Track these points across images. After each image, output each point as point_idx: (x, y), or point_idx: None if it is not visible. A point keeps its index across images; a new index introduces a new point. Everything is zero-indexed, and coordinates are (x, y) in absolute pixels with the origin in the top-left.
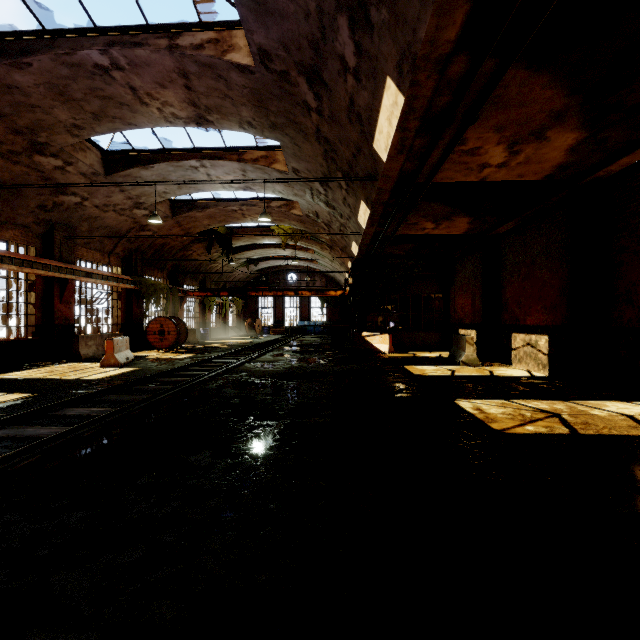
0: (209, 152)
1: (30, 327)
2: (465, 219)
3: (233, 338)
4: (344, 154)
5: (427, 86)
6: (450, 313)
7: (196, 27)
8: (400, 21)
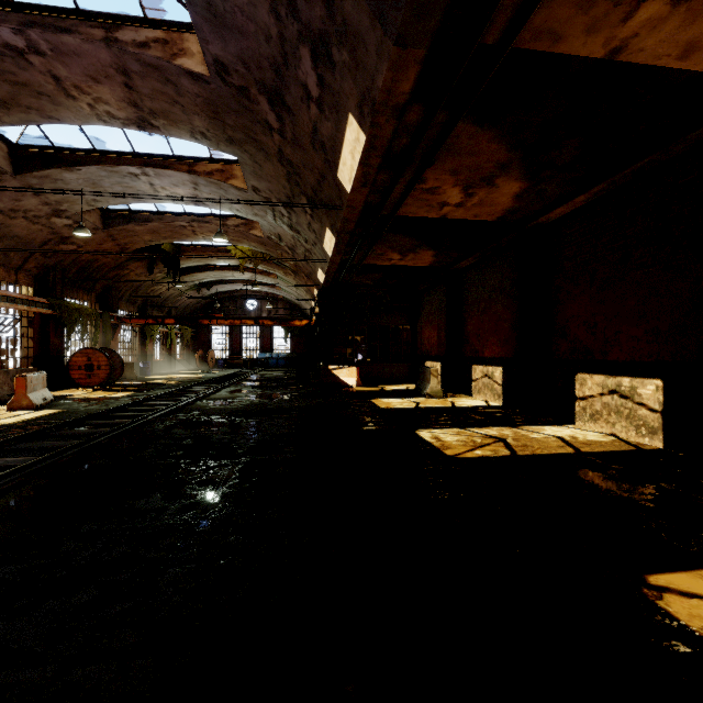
0: (153, 159)
1: None
2: (429, 252)
3: (181, 373)
4: (308, 179)
5: (387, 129)
6: (418, 345)
7: (140, 22)
8: (360, 66)
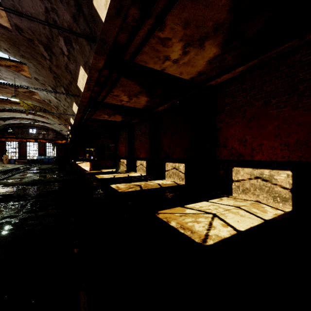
0: None
1: None
2: (120, 116)
3: None
4: (64, 81)
5: (95, 75)
6: (117, 152)
7: None
8: (83, 53)
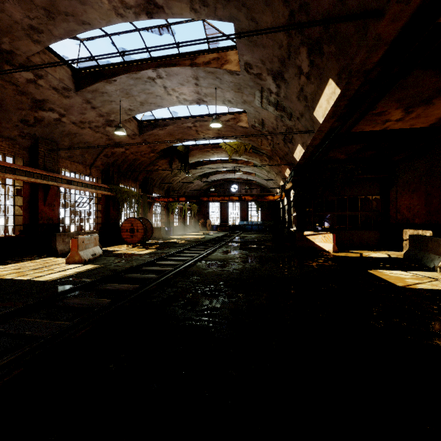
0: (164, 60)
1: (18, 226)
2: None
3: (190, 234)
4: (321, 3)
5: None
6: (390, 213)
7: None
8: None
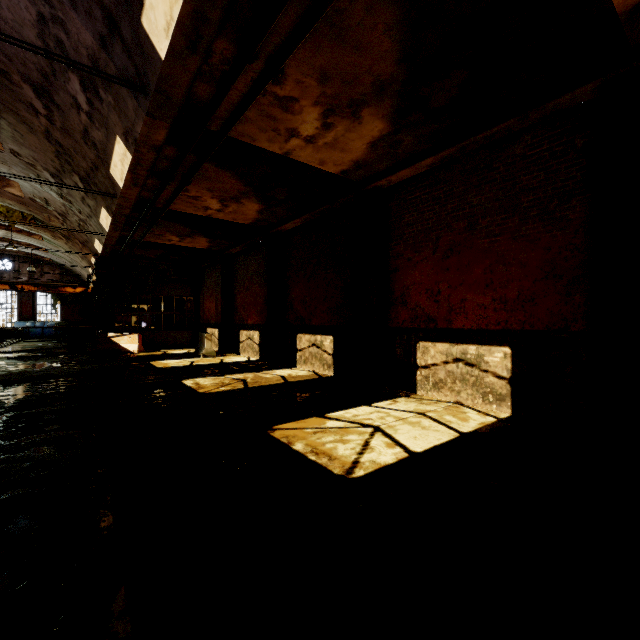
0: None
1: None
2: (204, 239)
3: None
4: (81, 163)
5: (149, 156)
6: (200, 314)
7: None
8: (123, 112)
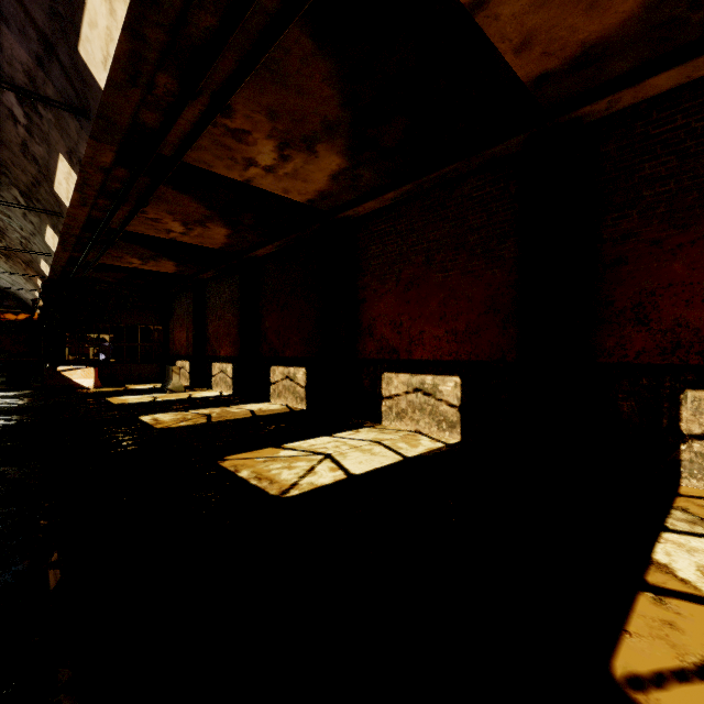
0: None
1: None
2: (171, 262)
3: None
4: (20, 176)
5: (97, 177)
6: (170, 345)
7: None
8: (65, 131)
